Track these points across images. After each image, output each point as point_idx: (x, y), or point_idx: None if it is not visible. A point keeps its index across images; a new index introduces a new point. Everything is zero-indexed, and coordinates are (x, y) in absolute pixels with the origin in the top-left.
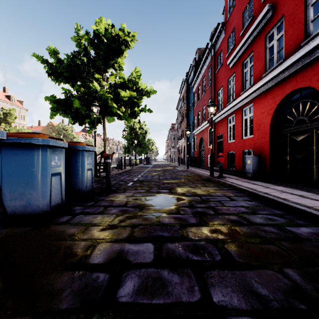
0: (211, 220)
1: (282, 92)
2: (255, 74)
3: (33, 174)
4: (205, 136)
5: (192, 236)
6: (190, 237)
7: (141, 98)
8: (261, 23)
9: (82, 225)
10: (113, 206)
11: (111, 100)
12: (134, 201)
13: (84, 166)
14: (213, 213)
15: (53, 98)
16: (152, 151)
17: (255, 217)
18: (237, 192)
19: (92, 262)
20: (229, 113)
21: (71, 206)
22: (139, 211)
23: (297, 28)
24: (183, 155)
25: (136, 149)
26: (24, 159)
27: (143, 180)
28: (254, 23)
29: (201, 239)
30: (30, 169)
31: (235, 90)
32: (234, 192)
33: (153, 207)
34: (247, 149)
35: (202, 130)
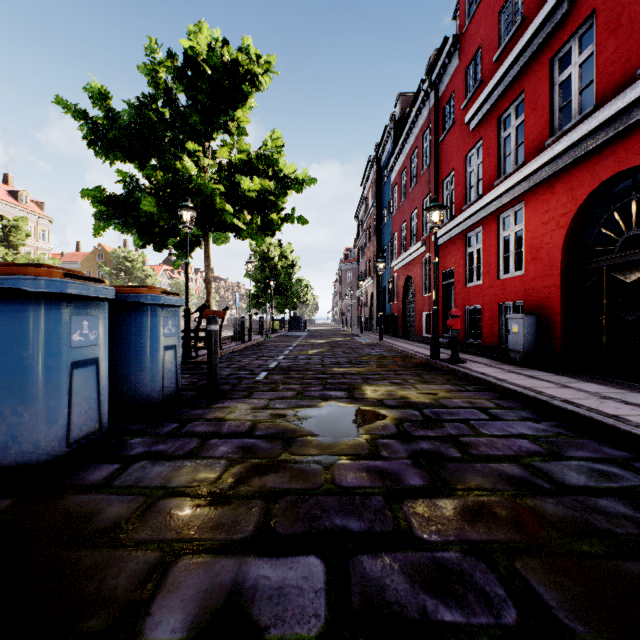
0: (460, 477)
1: (591, 178)
2: (529, 140)
3: (22, 365)
4: (415, 273)
5: (421, 531)
6: (418, 532)
7: (285, 194)
8: (543, 31)
9: (143, 493)
10: (223, 434)
11: (221, 198)
12: (271, 420)
13: (157, 340)
14: (458, 454)
15: (98, 193)
16: (305, 303)
17: (563, 466)
18: (499, 396)
19: (154, 632)
20: (468, 226)
21: (123, 434)
22: (282, 450)
23: (627, 35)
24: (369, 313)
25: (273, 299)
26: (0, 328)
27: (289, 367)
28: (527, 31)
29: (448, 541)
30: (16, 352)
31: (482, 177)
32: (492, 396)
33: (315, 437)
34: (511, 300)
35: (409, 262)
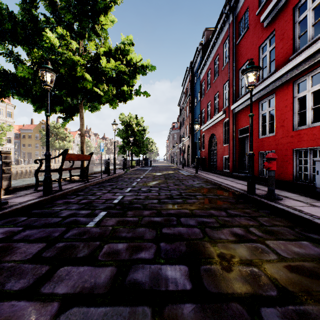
0: None
1: None
2: None
3: None
4: (217, 131)
5: None
6: None
7: (134, 76)
8: None
9: None
10: None
11: (80, 67)
12: None
13: None
14: None
15: None
16: (151, 151)
17: None
18: None
19: None
20: (262, 95)
21: None
22: None
23: None
24: (186, 156)
25: (132, 148)
26: None
27: (129, 204)
28: None
29: None
30: None
31: (276, 57)
32: None
33: None
34: (308, 146)
35: (213, 125)
